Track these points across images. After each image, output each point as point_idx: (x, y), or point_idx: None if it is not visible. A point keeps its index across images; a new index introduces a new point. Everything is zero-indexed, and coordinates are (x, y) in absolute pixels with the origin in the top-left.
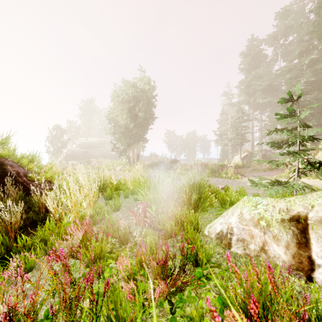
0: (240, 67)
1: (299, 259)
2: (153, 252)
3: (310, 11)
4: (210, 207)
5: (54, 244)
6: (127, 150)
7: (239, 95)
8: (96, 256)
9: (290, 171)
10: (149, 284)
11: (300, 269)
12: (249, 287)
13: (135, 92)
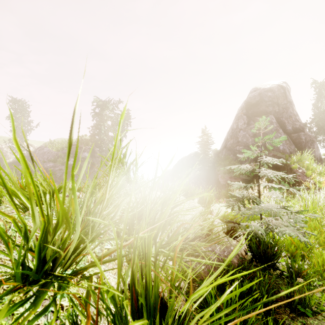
0: None
1: None
2: None
3: None
4: None
5: None
6: None
7: None
8: None
9: None
10: None
11: None
12: None
13: None
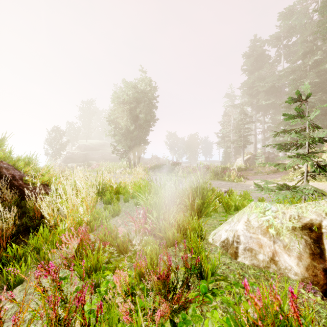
0: (243, 68)
1: (313, 272)
2: (153, 263)
3: (315, 11)
4: (214, 212)
5: (47, 254)
6: (127, 153)
7: (242, 96)
8: (92, 267)
9: (293, 174)
10: (149, 302)
11: (315, 283)
12: (262, 307)
13: (136, 93)
